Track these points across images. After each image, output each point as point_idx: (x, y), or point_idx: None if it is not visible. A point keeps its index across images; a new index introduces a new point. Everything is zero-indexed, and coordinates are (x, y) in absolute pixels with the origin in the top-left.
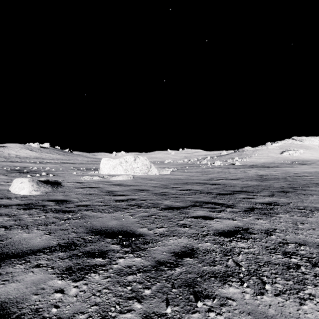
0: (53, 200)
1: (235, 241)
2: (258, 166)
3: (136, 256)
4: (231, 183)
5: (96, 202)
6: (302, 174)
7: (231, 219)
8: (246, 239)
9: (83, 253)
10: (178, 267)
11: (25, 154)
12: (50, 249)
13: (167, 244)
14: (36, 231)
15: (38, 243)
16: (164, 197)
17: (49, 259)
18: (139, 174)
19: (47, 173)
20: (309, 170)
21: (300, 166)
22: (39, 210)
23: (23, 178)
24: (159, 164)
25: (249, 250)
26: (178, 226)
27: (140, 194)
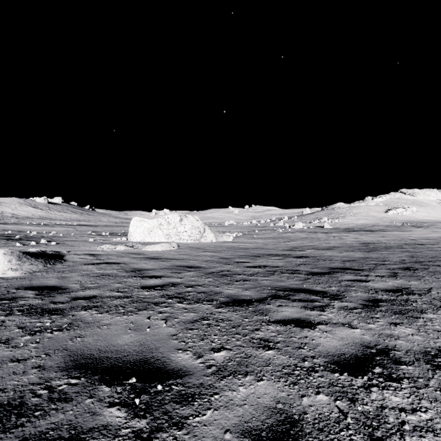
0: (35, 287)
1: (377, 387)
2: (356, 229)
3: None
4: (324, 254)
5: (109, 290)
6: (424, 241)
7: (348, 326)
8: (396, 379)
9: None
10: None
11: (26, 213)
12: None
13: (234, 402)
14: None
15: None
16: (224, 279)
17: None
18: (188, 242)
19: (50, 240)
20: (431, 235)
21: (415, 229)
22: None
23: None
24: (217, 227)
25: (418, 418)
26: (253, 346)
27: (186, 275)
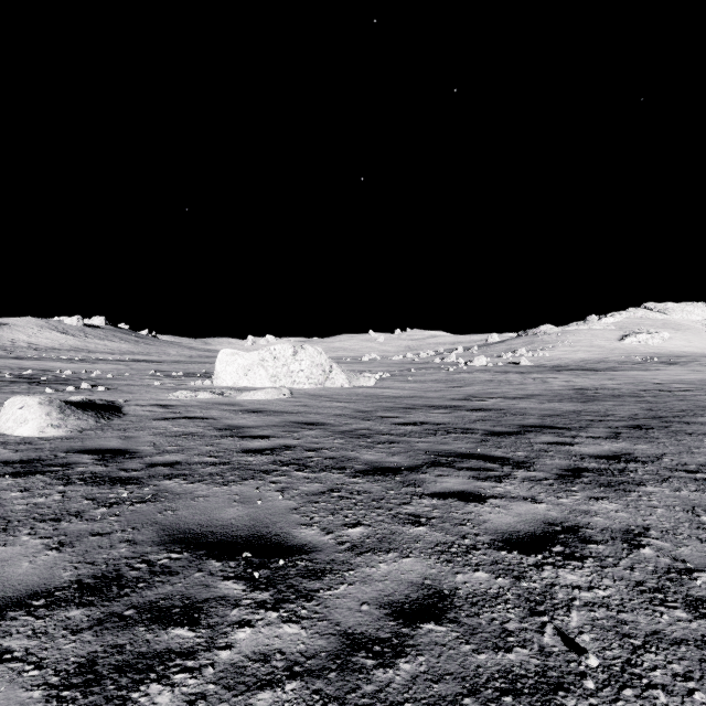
0: (92, 451)
1: (551, 566)
2: (571, 367)
3: (286, 618)
4: (516, 406)
5: (197, 454)
6: (674, 386)
7: (530, 500)
8: (579, 558)
9: (140, 612)
10: (404, 658)
11: (50, 342)
12: (47, 599)
13: (373, 577)
14: (25, 538)
15: (20, 579)
16: (362, 441)
17: (36, 632)
18: (305, 387)
19: (94, 383)
20: (687, 376)
21: (665, 367)
22: (51, 476)
23: (28, 397)
24: (351, 364)
25: (594, 594)
26: (400, 521)
27: (306, 435)
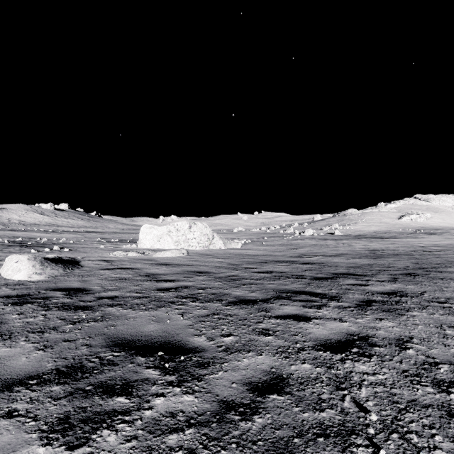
0: (62, 289)
1: (350, 360)
2: (367, 236)
3: (185, 392)
4: (331, 261)
5: (128, 291)
6: (433, 248)
7: (339, 320)
8: (368, 355)
9: (95, 387)
10: (258, 415)
11: (33, 220)
12: (38, 380)
13: (239, 367)
14: (23, 343)
15: (21, 368)
16: (232, 283)
17: (32, 399)
18: (197, 248)
19: (61, 246)
20: (442, 242)
21: (428, 236)
22: (37, 305)
23: (20, 255)
24: (226, 234)
25: (376, 378)
26: (256, 333)
27: (197, 279)
